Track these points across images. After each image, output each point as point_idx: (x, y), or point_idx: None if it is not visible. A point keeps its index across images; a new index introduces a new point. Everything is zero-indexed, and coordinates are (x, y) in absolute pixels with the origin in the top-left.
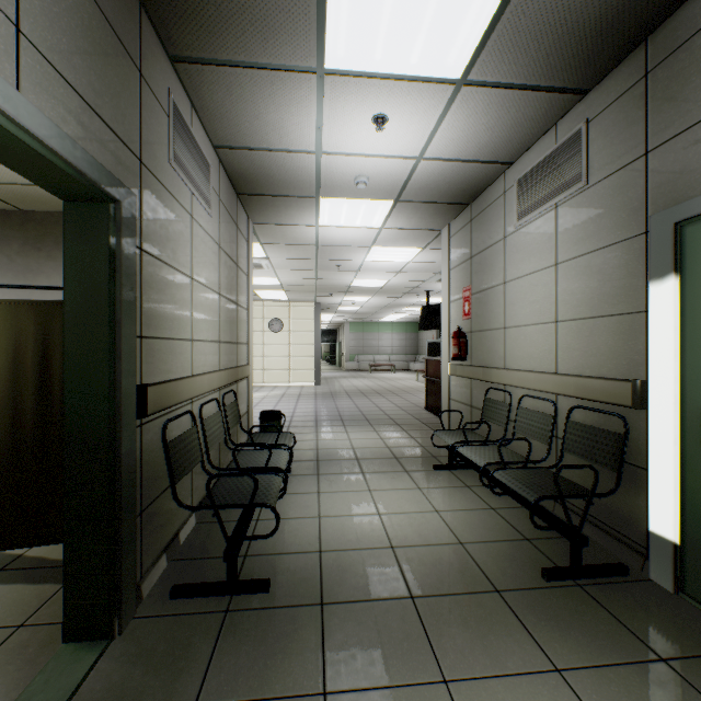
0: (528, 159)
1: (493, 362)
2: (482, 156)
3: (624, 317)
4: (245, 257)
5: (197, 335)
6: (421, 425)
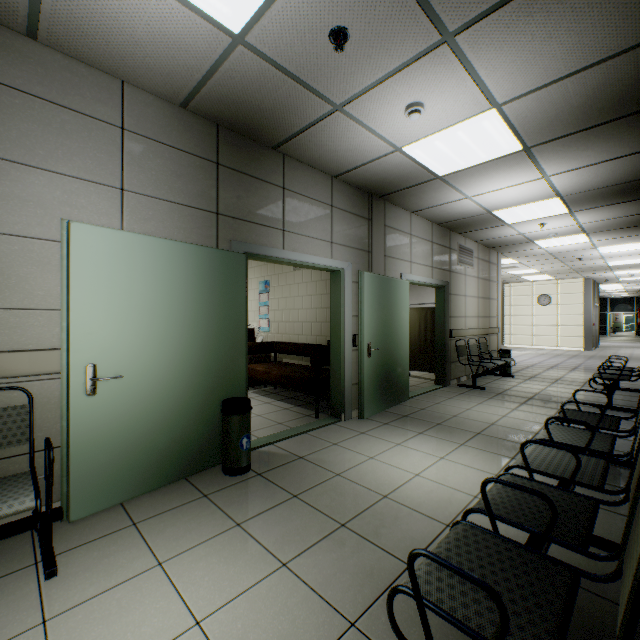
0: None
1: None
2: (619, 216)
3: None
4: (495, 274)
5: (467, 315)
6: None
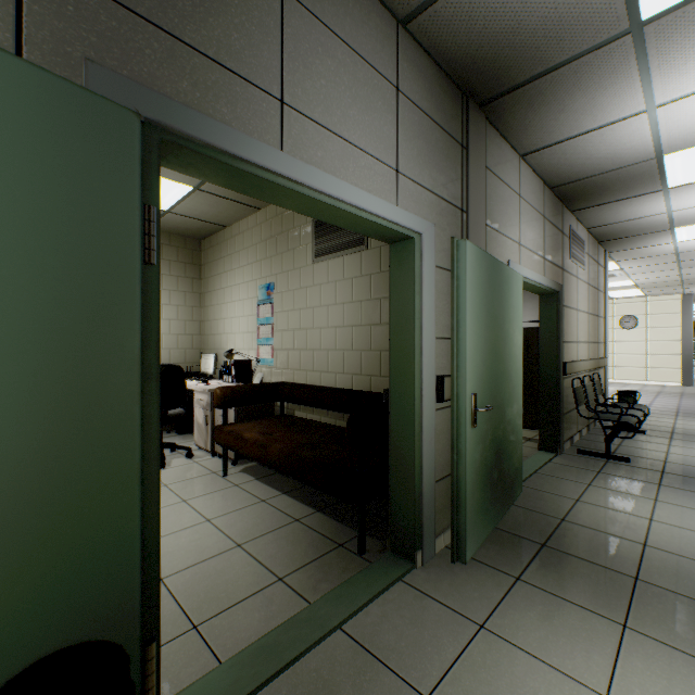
0: None
1: None
2: None
3: None
4: (602, 281)
5: (578, 339)
6: None
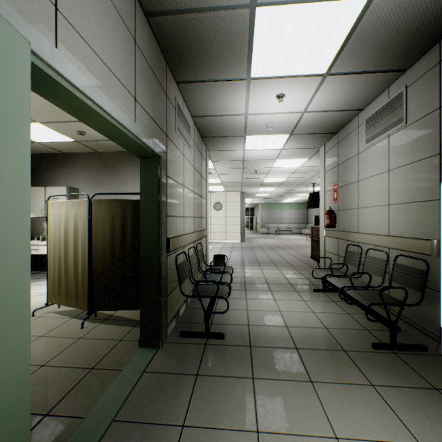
0: (372, 107)
1: (351, 228)
2: (342, 107)
3: (427, 202)
4: (205, 170)
5: (185, 214)
6: (307, 267)
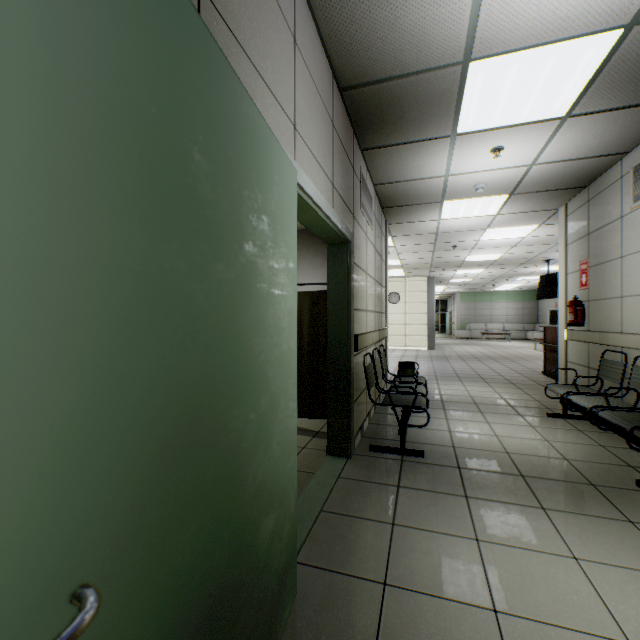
0: None
1: (609, 327)
2: (593, 153)
3: None
4: (384, 251)
5: (367, 308)
6: (536, 386)
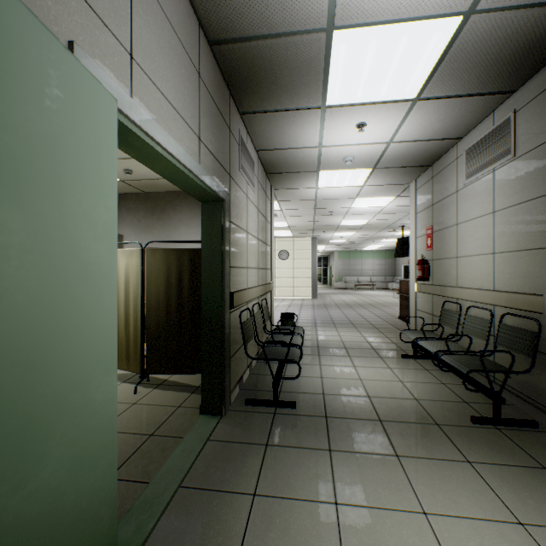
0: (473, 135)
1: (448, 282)
2: (437, 136)
3: (540, 250)
4: (270, 213)
5: (249, 265)
6: (394, 329)
